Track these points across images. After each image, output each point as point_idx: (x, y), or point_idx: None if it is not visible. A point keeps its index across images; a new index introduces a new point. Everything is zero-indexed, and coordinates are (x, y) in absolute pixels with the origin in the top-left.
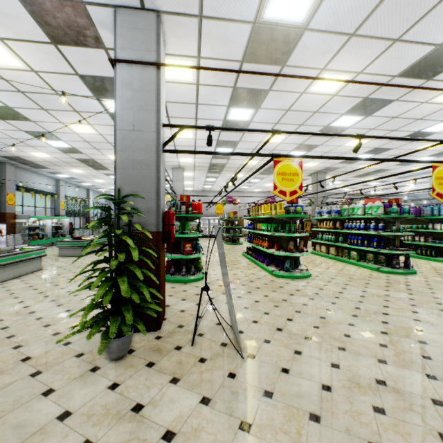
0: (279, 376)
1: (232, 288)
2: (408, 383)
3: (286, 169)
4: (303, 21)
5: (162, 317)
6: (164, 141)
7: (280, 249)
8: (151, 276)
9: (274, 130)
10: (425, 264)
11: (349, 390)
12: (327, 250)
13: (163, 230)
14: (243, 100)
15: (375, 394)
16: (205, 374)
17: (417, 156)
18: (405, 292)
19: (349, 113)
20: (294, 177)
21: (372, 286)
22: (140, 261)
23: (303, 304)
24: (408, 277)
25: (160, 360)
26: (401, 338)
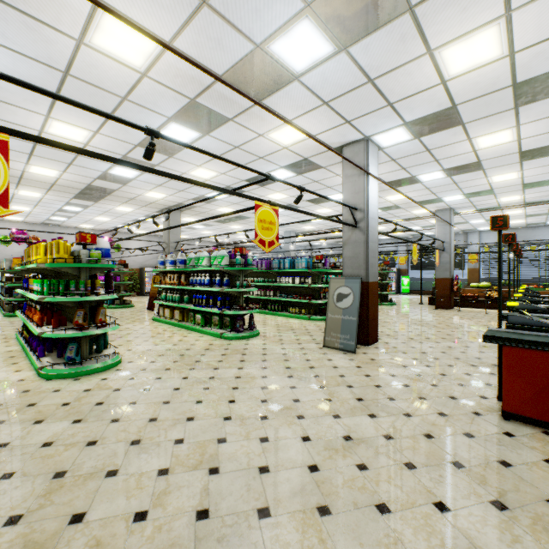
0: None
1: None
2: None
3: None
4: None
5: None
6: None
7: (69, 324)
8: None
9: None
10: (272, 321)
11: None
12: (173, 314)
13: None
14: None
15: None
16: None
17: None
18: (237, 366)
19: (179, 121)
20: None
21: (201, 365)
22: None
23: (45, 443)
24: (250, 342)
25: None
26: (187, 474)
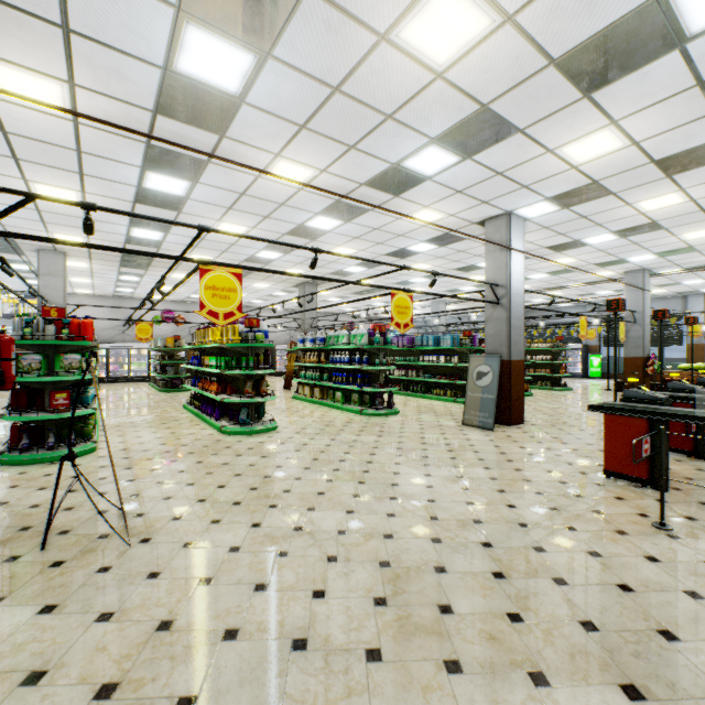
0: (178, 552)
1: (146, 459)
2: (326, 522)
3: (220, 283)
4: (237, 91)
5: None
6: None
7: (237, 394)
8: None
9: (200, 226)
10: (413, 402)
11: (261, 544)
12: (312, 392)
13: None
14: (169, 166)
15: (286, 541)
16: (58, 579)
17: (412, 275)
18: (376, 435)
19: (325, 214)
20: (231, 294)
21: (345, 432)
22: None
23: (250, 464)
24: (389, 418)
25: None
26: (344, 482)
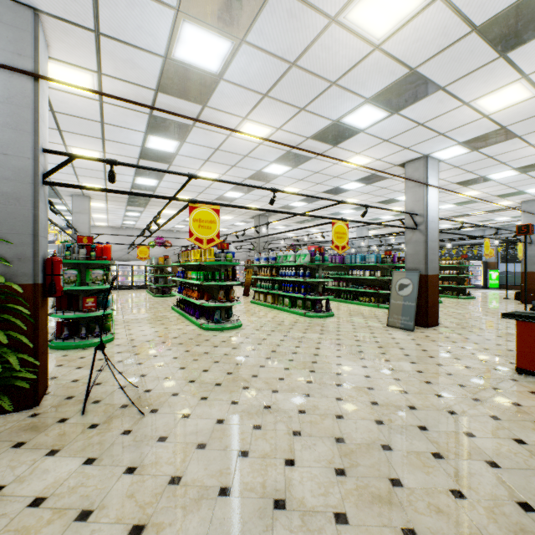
0: (178, 422)
1: (149, 347)
2: (288, 403)
3: (204, 216)
4: (217, 71)
5: (42, 391)
6: (46, 169)
7: (212, 299)
8: (22, 339)
9: (190, 174)
10: (344, 307)
11: (240, 418)
12: (266, 298)
13: (45, 282)
14: (164, 130)
15: (259, 417)
16: (95, 437)
17: (342, 208)
18: (319, 333)
19: (277, 162)
20: (212, 225)
21: (294, 330)
22: (5, 322)
23: (225, 354)
24: (326, 320)
25: (35, 438)
26: (298, 370)
